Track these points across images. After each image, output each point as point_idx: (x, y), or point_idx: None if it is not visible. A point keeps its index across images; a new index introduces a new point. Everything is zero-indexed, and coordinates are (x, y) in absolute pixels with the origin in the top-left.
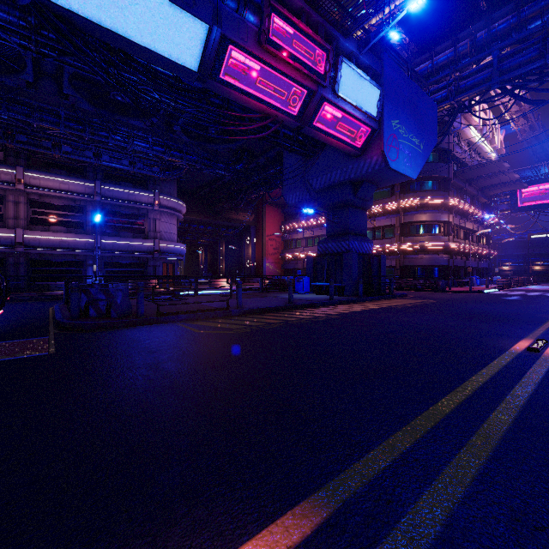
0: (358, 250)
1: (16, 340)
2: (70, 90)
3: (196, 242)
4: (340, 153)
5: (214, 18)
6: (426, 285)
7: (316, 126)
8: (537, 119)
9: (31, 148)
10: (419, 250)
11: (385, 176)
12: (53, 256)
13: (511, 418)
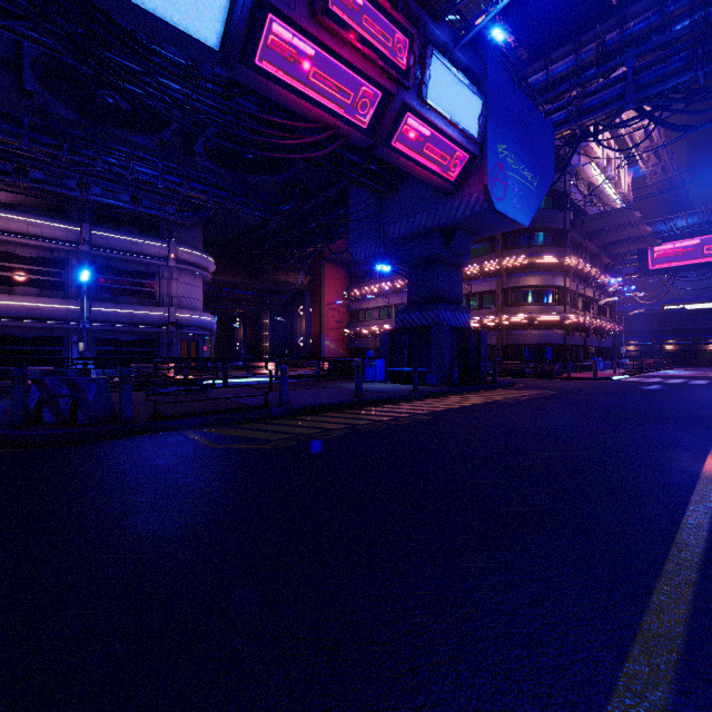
0: (451, 323)
1: None
2: (35, 85)
3: (232, 312)
4: (427, 190)
5: None
6: (538, 370)
7: (394, 146)
8: (671, 159)
9: None
10: (528, 323)
11: (488, 221)
12: (18, 330)
13: None
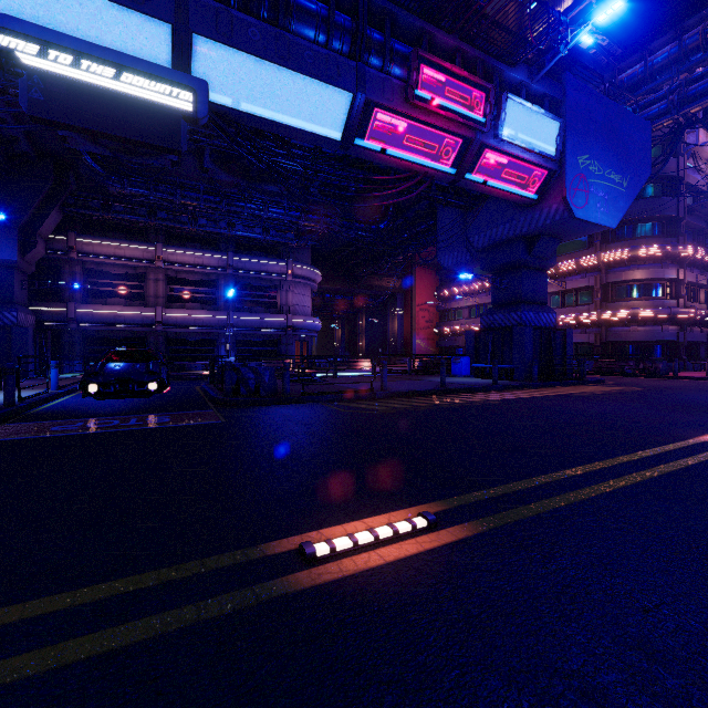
0: (534, 323)
1: (189, 412)
2: (210, 164)
3: (331, 315)
4: (509, 203)
5: (359, 85)
6: (639, 368)
7: (474, 177)
8: None
9: (170, 225)
10: (631, 320)
11: (570, 227)
12: (188, 335)
13: (632, 482)
